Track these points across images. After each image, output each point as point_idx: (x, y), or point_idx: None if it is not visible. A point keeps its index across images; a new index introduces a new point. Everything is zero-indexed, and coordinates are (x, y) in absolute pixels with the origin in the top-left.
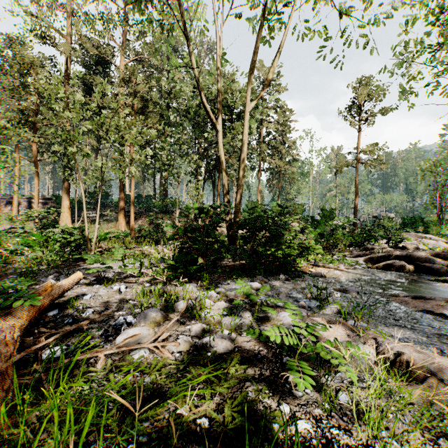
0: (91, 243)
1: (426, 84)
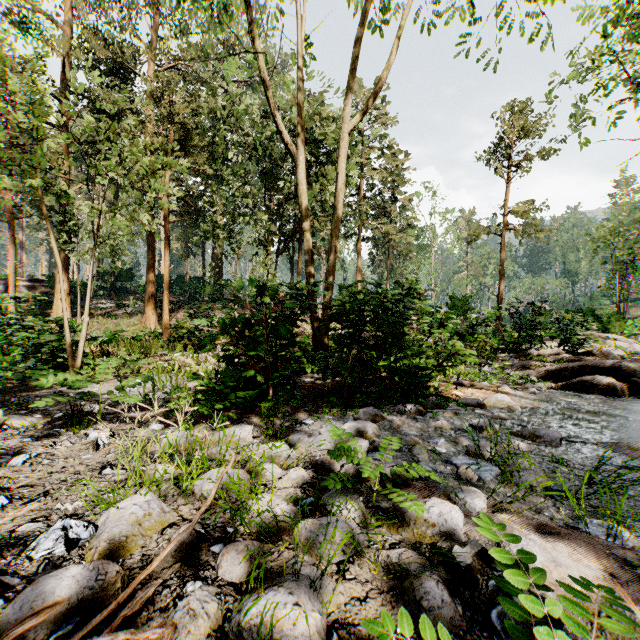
0: None
1: (610, 108)
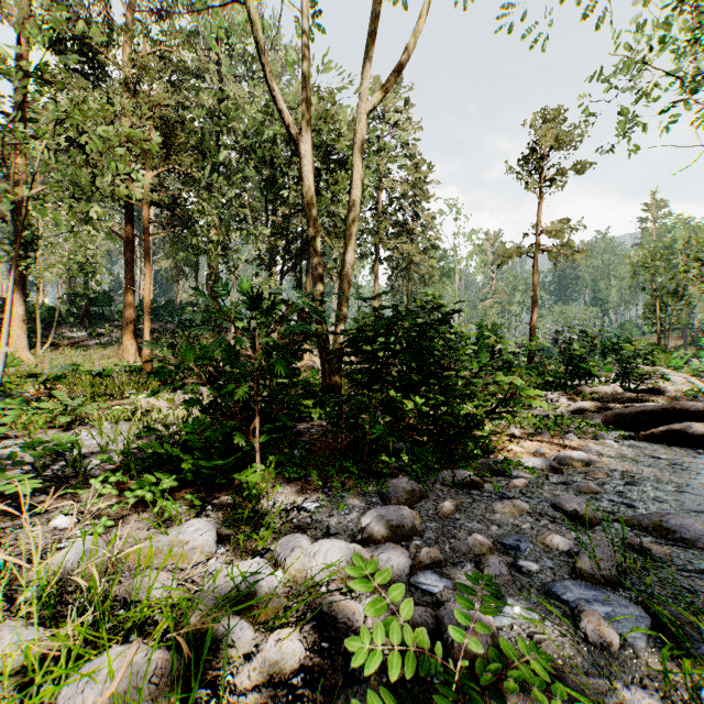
0: (9, 390)
1: (661, 111)
